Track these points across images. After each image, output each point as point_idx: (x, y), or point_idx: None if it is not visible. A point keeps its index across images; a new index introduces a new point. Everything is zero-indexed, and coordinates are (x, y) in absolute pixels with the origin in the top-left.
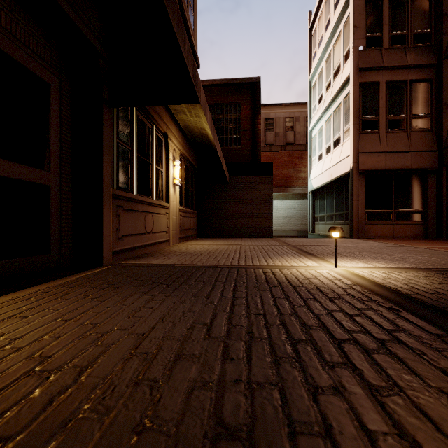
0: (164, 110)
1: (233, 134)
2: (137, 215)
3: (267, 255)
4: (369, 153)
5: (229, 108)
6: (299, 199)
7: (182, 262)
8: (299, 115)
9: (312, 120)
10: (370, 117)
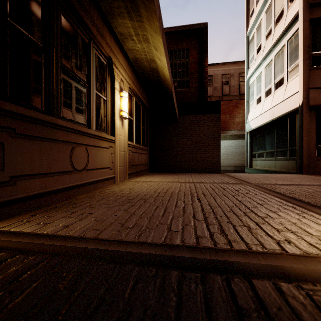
0: (107, 30)
1: (182, 78)
2: (54, 146)
3: (245, 207)
4: (320, 88)
5: (178, 54)
6: (236, 139)
7: (102, 227)
8: (233, 71)
9: (250, 70)
10: (320, 52)
